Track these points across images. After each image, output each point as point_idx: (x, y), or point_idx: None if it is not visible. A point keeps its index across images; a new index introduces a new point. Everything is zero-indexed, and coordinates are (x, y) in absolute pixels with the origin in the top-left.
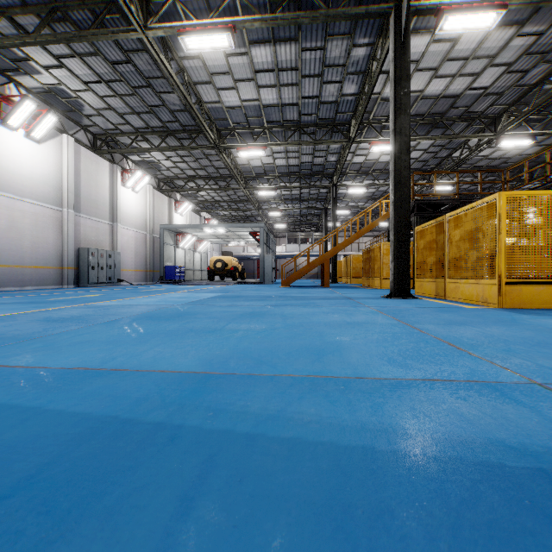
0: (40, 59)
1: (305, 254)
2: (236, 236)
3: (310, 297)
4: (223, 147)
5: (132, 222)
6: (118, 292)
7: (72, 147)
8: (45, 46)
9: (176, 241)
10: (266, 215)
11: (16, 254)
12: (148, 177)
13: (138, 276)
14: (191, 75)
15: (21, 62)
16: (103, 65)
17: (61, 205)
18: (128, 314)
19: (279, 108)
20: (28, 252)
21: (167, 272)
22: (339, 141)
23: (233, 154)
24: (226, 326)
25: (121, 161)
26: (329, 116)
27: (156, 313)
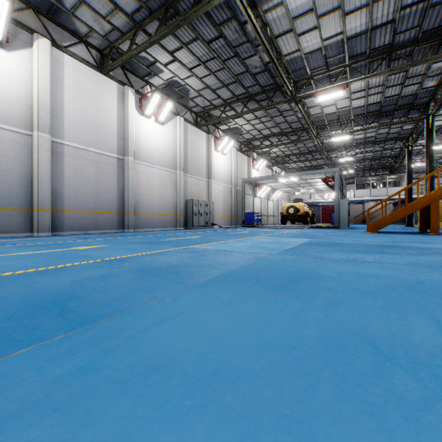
0: (162, 60)
1: (377, 199)
2: (307, 184)
3: None
4: (300, 97)
5: (221, 179)
6: (212, 234)
7: (182, 125)
8: (164, 46)
9: (254, 191)
10: (333, 163)
11: (150, 205)
12: (233, 141)
13: (225, 221)
14: (273, 29)
15: (151, 66)
16: (201, 47)
17: (176, 169)
18: (225, 267)
19: (366, 35)
20: (156, 203)
21: (247, 218)
22: None
23: (306, 105)
24: None
25: (214, 131)
26: (439, 24)
27: (259, 269)
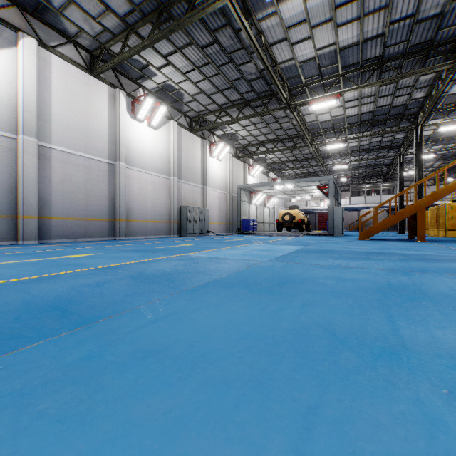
0: (155, 63)
1: (372, 206)
2: (302, 191)
3: (432, 256)
4: (294, 105)
5: (216, 185)
6: (207, 242)
7: (176, 130)
8: (157, 49)
9: (250, 198)
10: (328, 170)
11: (142, 212)
12: (228, 146)
13: (221, 228)
14: (268, 37)
15: (144, 69)
16: (196, 52)
17: (169, 175)
18: (217, 273)
19: (358, 46)
20: (149, 210)
21: (243, 225)
22: (438, 66)
23: (301, 113)
24: (399, 330)
25: (209, 137)
26: (425, 39)
27: (248, 275)
